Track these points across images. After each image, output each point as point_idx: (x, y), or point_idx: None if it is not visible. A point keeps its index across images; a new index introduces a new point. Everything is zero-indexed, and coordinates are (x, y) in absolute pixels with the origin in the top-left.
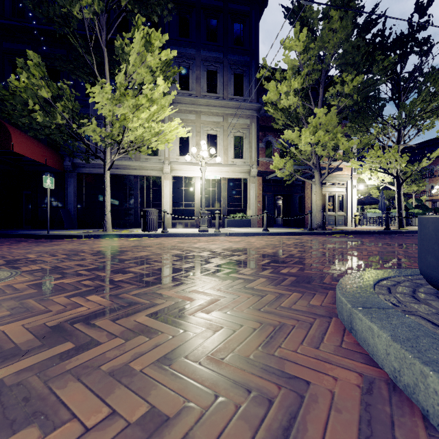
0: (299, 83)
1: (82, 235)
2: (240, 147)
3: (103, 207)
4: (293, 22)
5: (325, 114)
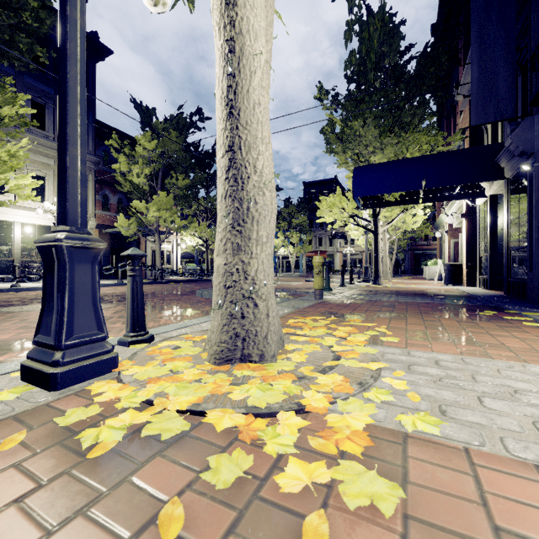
0: (149, 171)
1: None
2: None
3: None
4: (138, 110)
5: (162, 190)
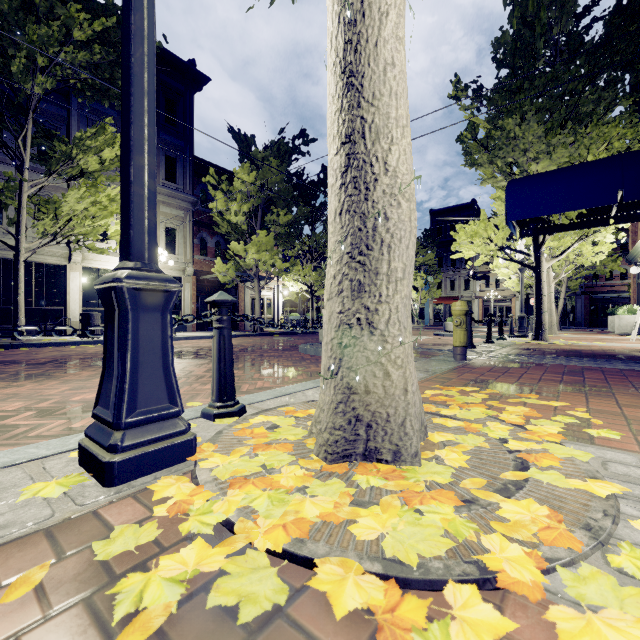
0: (247, 208)
1: (10, 345)
2: (173, 240)
3: (15, 309)
4: (236, 140)
5: (262, 229)
